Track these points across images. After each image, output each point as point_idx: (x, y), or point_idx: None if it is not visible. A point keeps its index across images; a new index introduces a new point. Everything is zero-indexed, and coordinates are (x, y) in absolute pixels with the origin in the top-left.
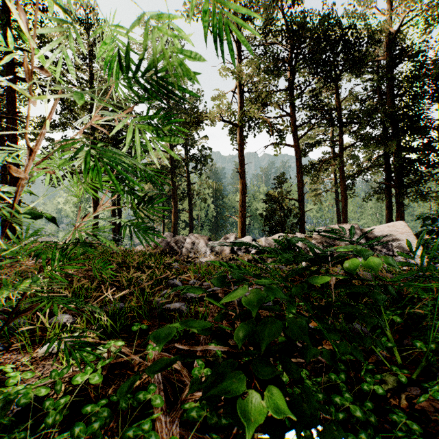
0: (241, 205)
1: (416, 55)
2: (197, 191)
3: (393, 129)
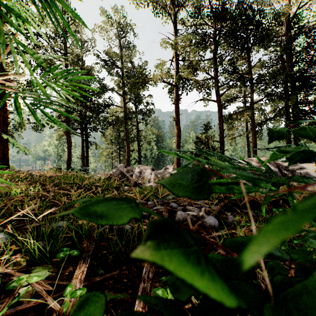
0: (177, 145)
1: (310, 31)
2: (144, 136)
3: (291, 87)
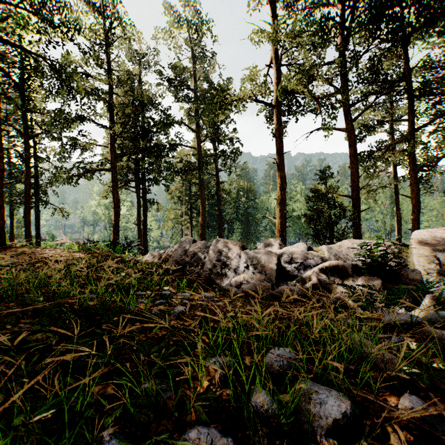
0: (280, 203)
1: None
2: (227, 190)
3: None
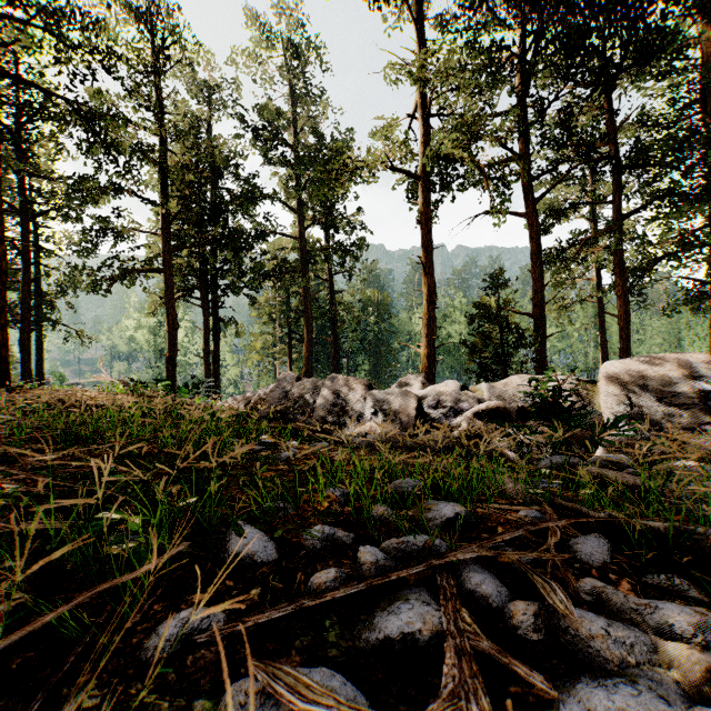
0: (427, 324)
1: None
2: (346, 304)
3: None
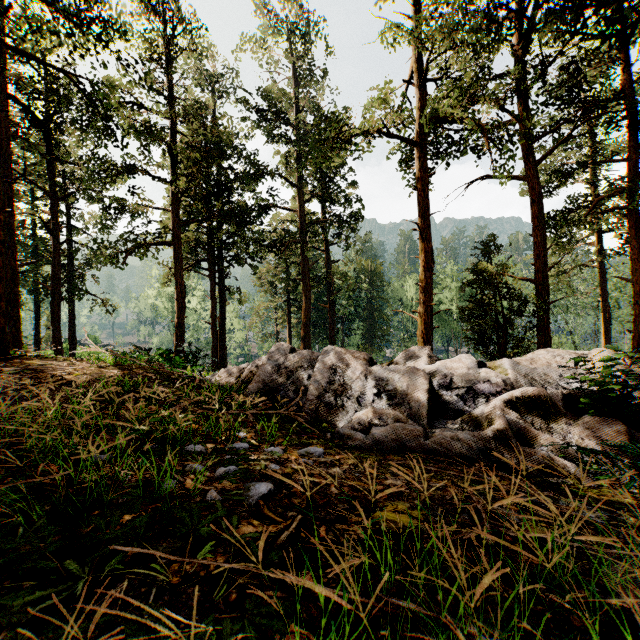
0: (424, 291)
1: None
2: (341, 273)
3: None
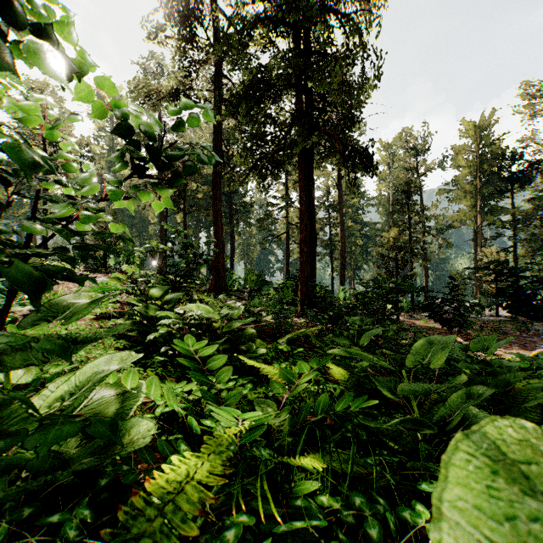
0: (425, 282)
1: None
2: None
3: None
